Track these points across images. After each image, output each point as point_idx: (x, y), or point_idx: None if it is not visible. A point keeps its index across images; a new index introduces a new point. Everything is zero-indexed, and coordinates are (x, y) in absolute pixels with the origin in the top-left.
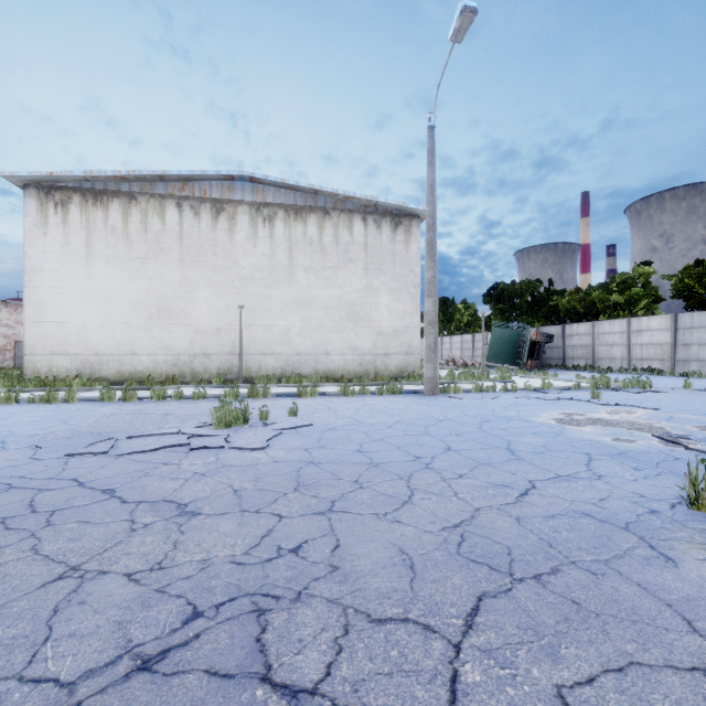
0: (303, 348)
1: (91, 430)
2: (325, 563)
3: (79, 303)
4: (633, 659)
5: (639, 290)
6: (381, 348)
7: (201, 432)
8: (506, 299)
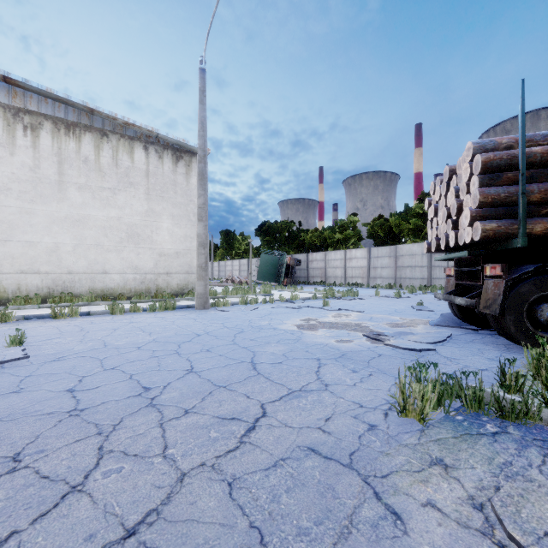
0: (77, 266)
1: None
2: None
3: None
4: None
5: (350, 232)
6: (162, 267)
7: None
8: (271, 233)
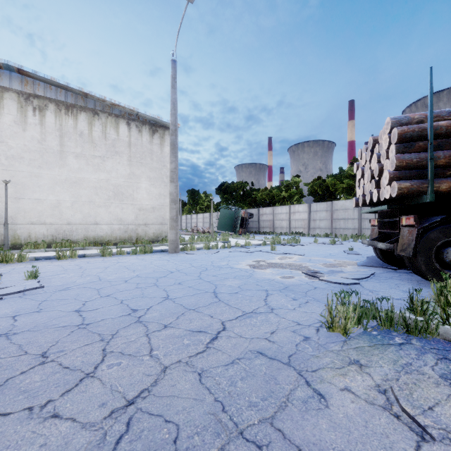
0: (74, 219)
1: None
2: None
3: None
4: None
5: (294, 190)
6: (141, 219)
7: None
8: (229, 192)
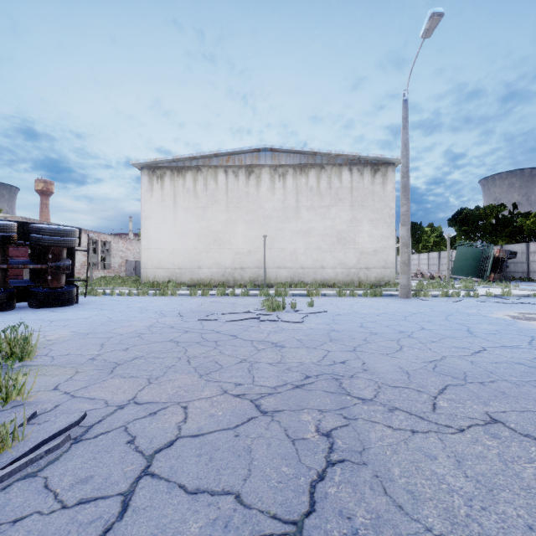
0: (306, 263)
1: (200, 310)
2: (360, 368)
3: (170, 237)
4: (530, 409)
5: None
6: (363, 263)
7: (261, 313)
8: (470, 222)
